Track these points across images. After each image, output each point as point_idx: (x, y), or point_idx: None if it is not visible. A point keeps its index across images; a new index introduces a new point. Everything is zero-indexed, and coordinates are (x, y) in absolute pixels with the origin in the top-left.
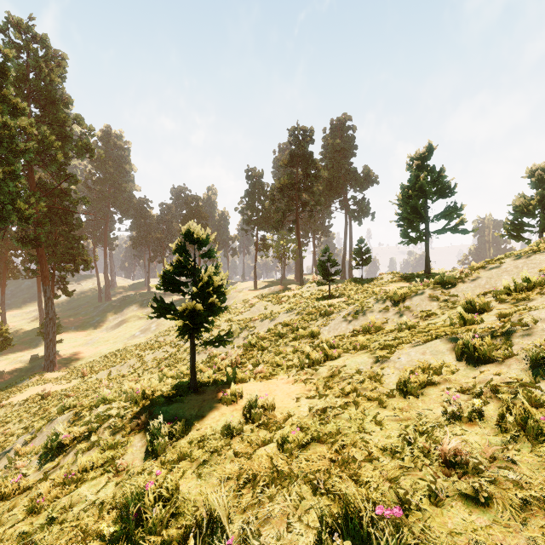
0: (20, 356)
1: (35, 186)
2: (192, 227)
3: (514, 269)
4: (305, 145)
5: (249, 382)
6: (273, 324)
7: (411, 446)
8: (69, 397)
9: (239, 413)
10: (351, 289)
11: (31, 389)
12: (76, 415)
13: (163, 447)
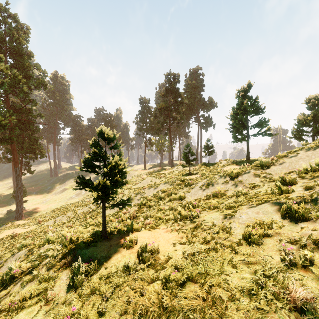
0: (1, 210)
1: (9, 106)
2: (103, 129)
3: (306, 157)
4: (174, 83)
5: (141, 231)
6: (156, 190)
7: (264, 290)
8: (28, 237)
9: (135, 255)
10: (202, 169)
11: (6, 232)
12: (29, 251)
13: (81, 282)
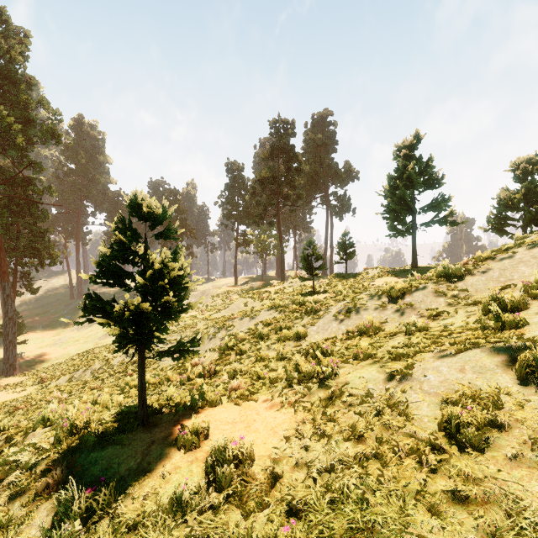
0: None
1: None
2: (141, 197)
3: (532, 259)
4: (286, 137)
5: (221, 406)
6: (254, 322)
7: None
8: (18, 409)
9: (201, 467)
10: (335, 284)
11: None
12: (6, 441)
13: None
